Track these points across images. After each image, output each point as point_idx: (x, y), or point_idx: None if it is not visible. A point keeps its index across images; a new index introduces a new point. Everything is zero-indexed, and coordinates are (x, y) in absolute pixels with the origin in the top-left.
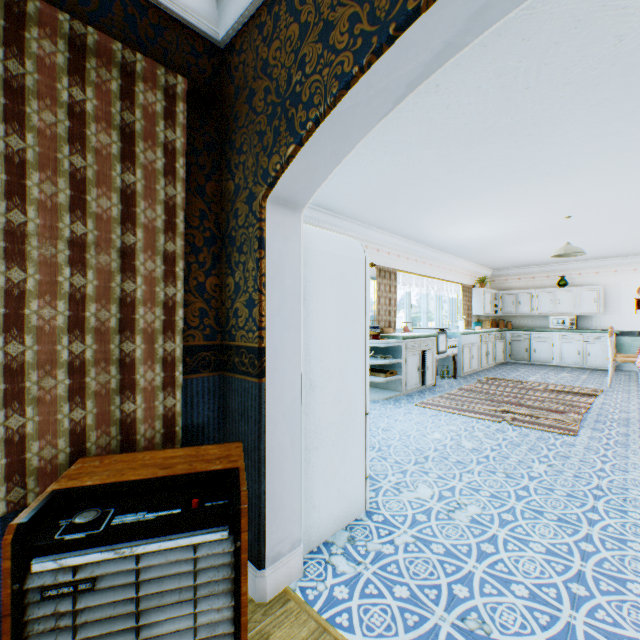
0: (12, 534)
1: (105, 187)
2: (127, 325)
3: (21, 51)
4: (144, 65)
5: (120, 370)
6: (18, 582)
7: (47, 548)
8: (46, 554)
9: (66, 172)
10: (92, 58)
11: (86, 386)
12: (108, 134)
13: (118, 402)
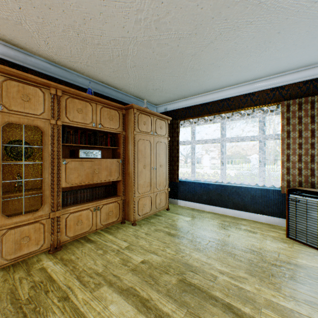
0: (286, 189)
1: (306, 130)
2: (311, 161)
3: (288, 111)
4: (316, 98)
5: (310, 171)
6: (287, 196)
7: (291, 193)
8: (291, 194)
9: (297, 130)
10: (302, 104)
11: (301, 173)
12: (306, 119)
13: (309, 178)
